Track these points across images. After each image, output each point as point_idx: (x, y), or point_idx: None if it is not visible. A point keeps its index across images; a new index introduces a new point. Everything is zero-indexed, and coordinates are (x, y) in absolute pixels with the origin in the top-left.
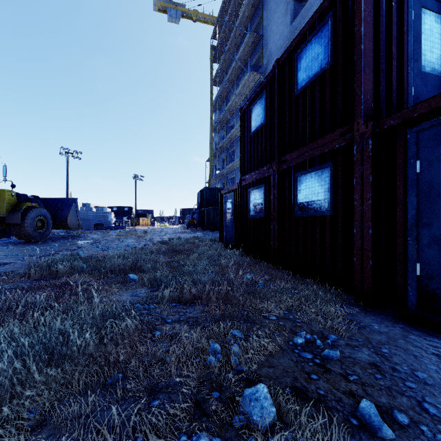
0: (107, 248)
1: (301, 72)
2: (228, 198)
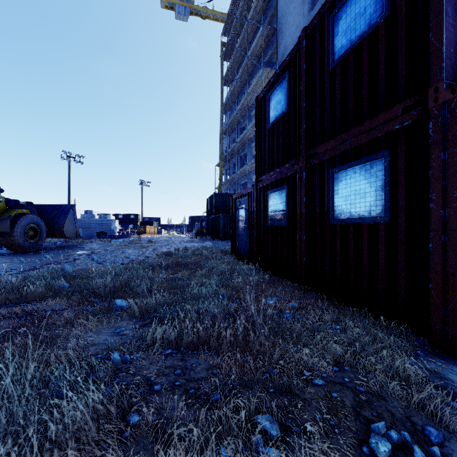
0: (103, 260)
1: (339, 37)
2: (241, 203)
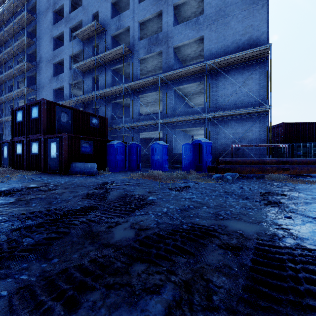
0: None
1: (33, 113)
2: (5, 145)
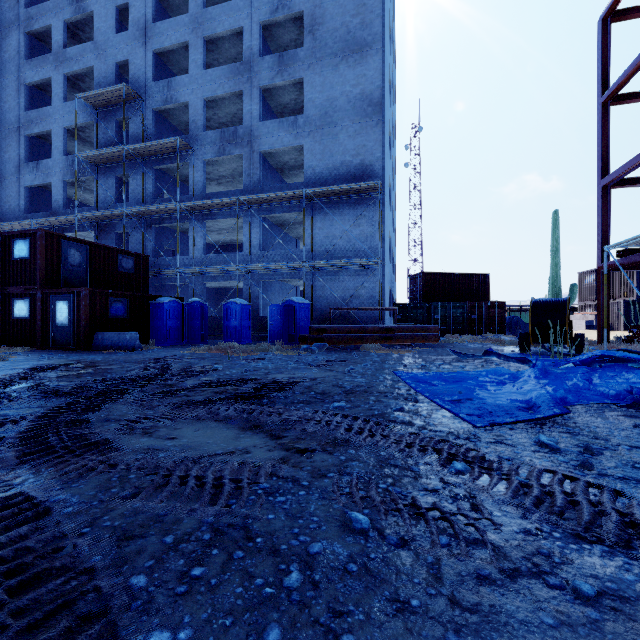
0: None
1: (16, 250)
2: None
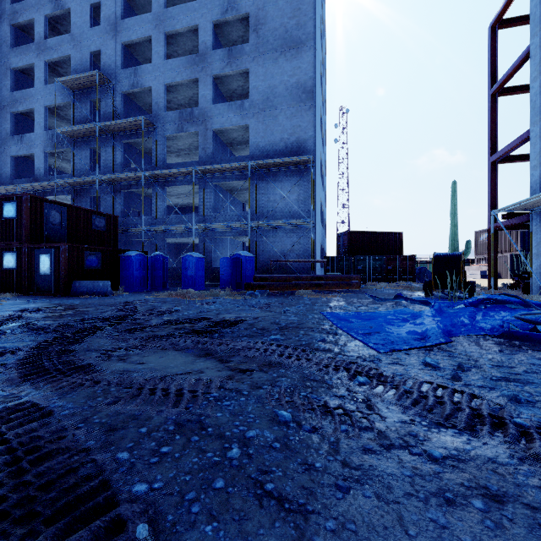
0: None
1: (5, 211)
2: None
